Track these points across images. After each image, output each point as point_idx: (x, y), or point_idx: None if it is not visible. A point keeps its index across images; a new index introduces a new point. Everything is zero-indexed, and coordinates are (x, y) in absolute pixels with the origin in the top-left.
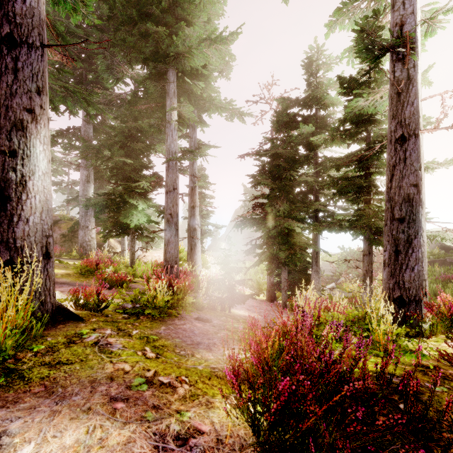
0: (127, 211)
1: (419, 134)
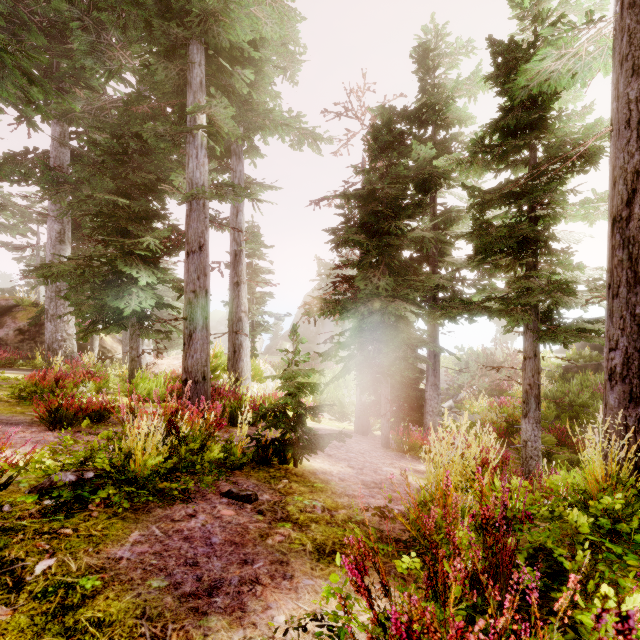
0: (122, 287)
1: None
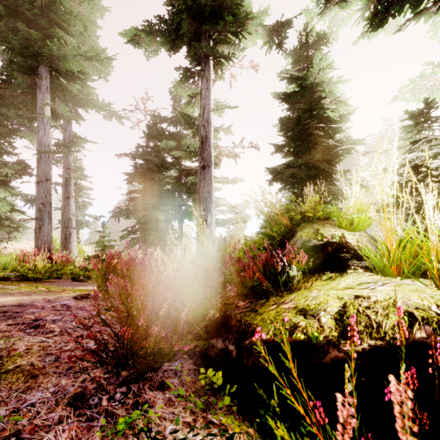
0: None
1: (211, 166)
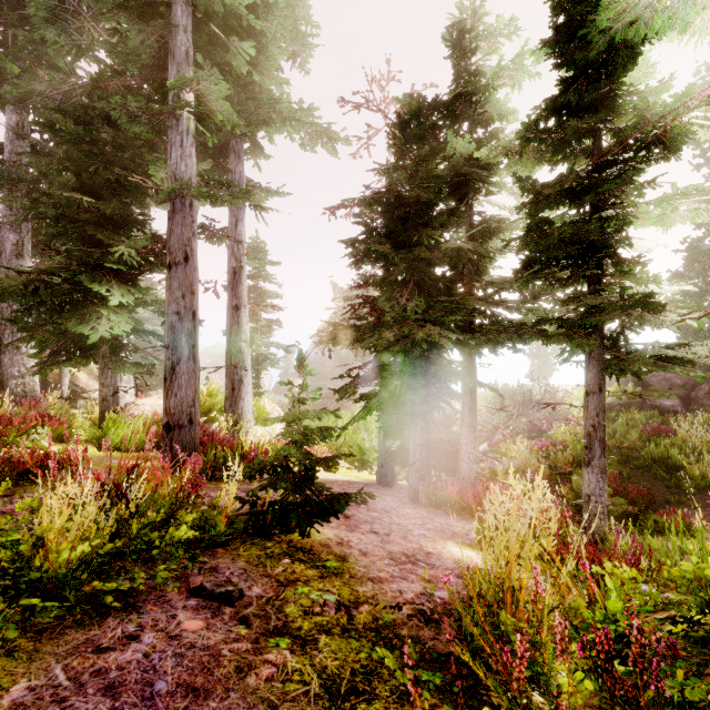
0: (89, 309)
1: None
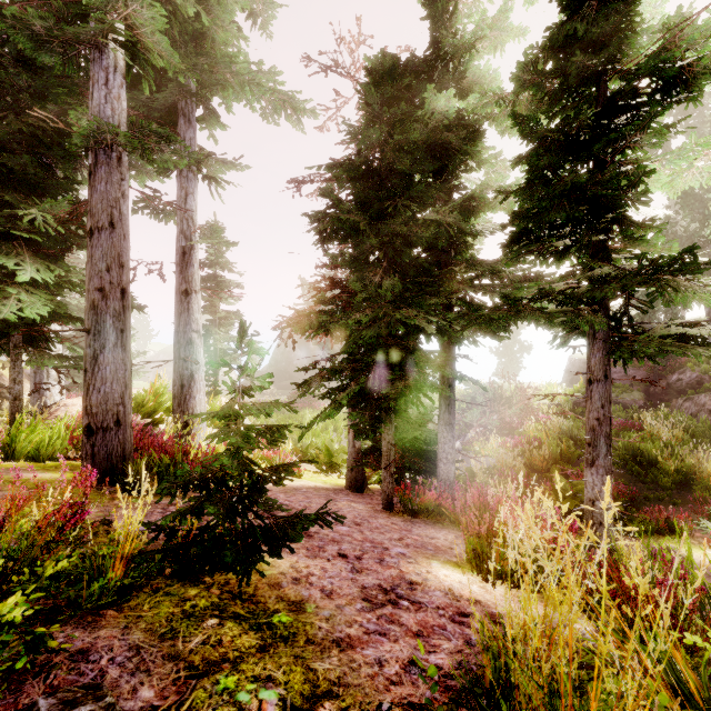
0: None
1: None
